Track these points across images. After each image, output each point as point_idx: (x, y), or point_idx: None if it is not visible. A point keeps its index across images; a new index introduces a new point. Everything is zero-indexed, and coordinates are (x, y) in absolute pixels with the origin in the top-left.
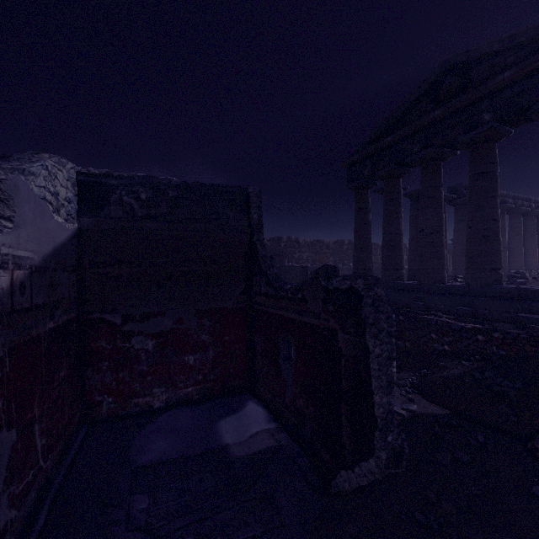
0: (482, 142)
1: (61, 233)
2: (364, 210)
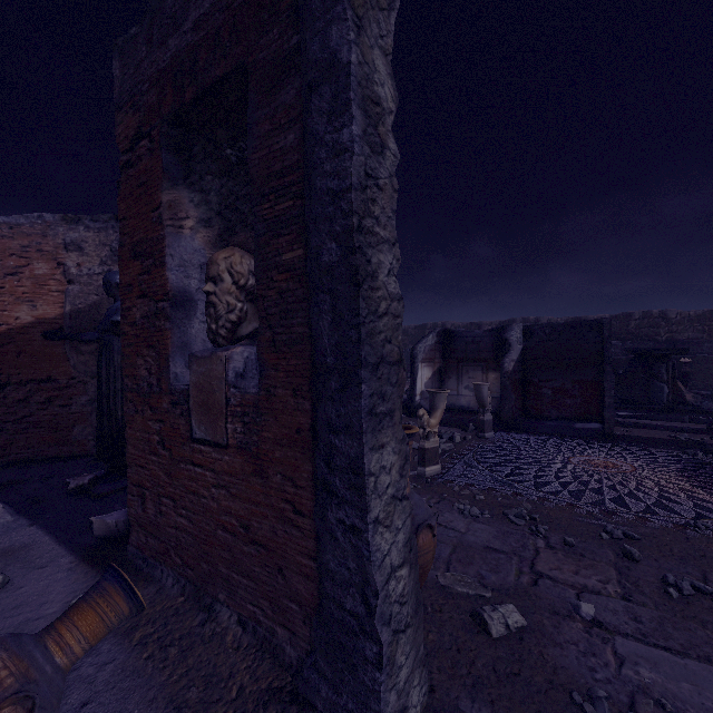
0: None
1: (519, 350)
2: None
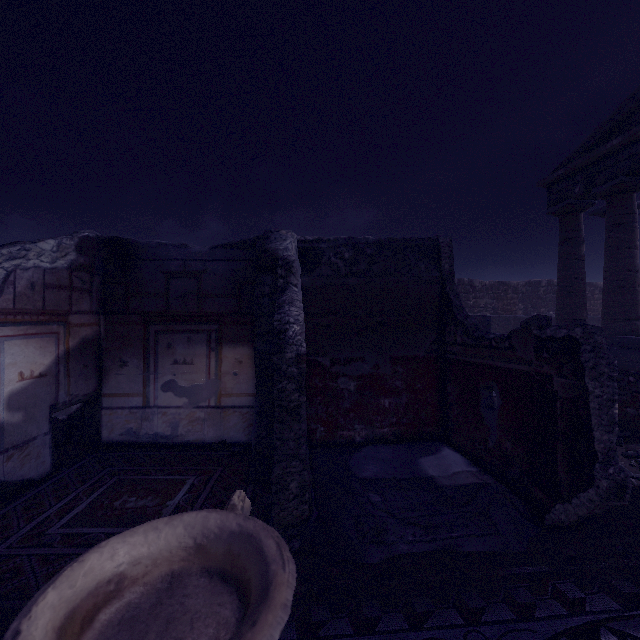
0: None
1: None
2: (573, 241)
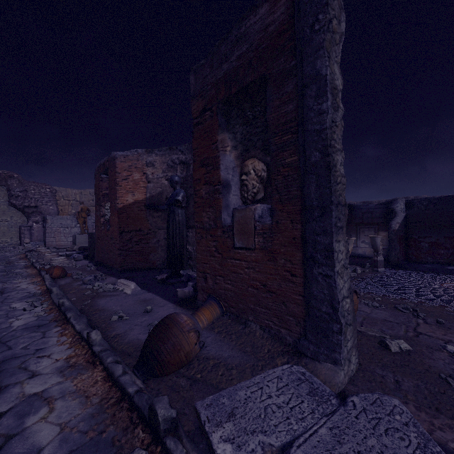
0: None
1: (402, 217)
2: None
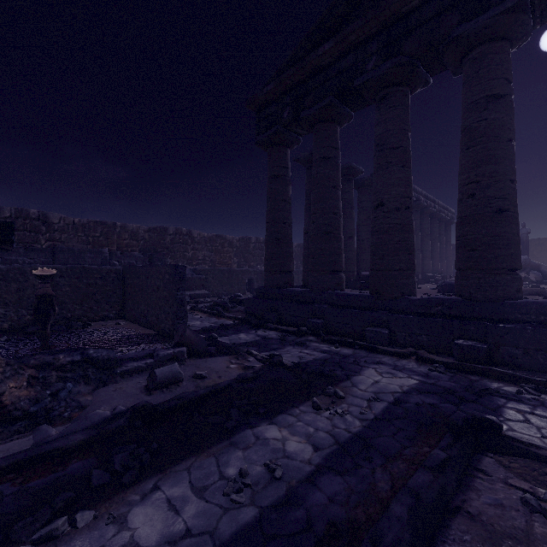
0: (493, 40)
1: None
2: (281, 179)
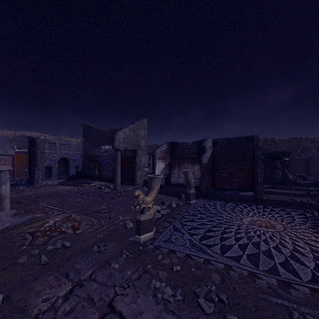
0: None
1: (210, 152)
2: None
